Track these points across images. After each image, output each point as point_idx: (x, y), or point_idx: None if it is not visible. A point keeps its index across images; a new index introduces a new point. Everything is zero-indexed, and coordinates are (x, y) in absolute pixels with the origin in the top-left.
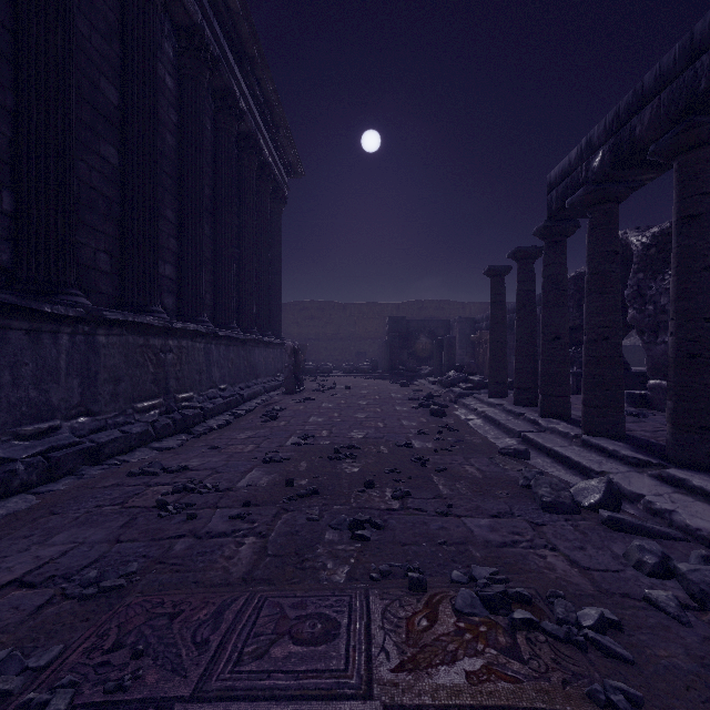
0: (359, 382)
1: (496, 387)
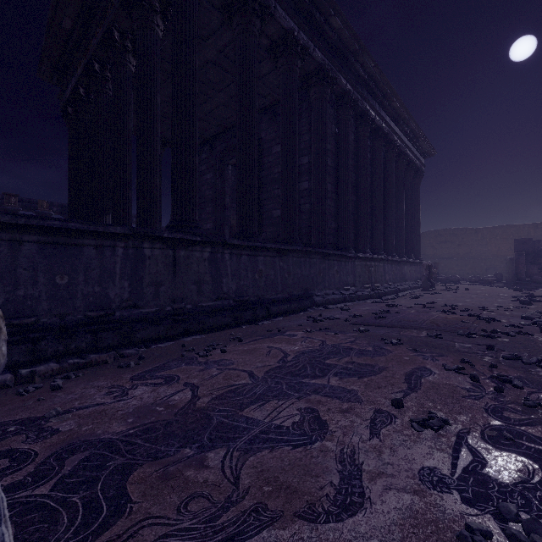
0: (478, 287)
1: None
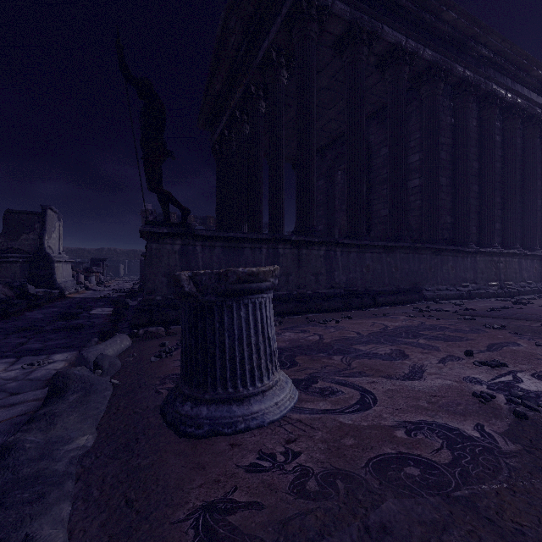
0: None
1: None
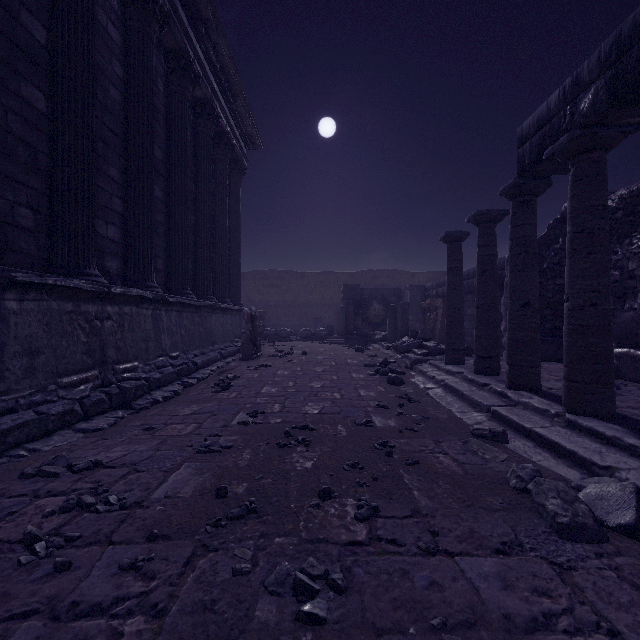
0: (316, 347)
1: (453, 354)
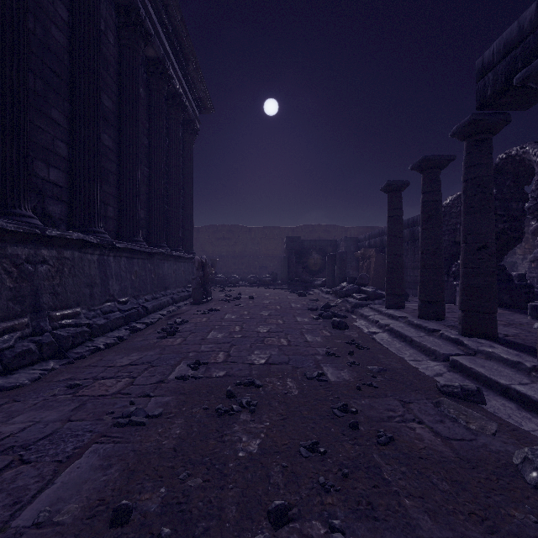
0: (262, 292)
1: (394, 299)
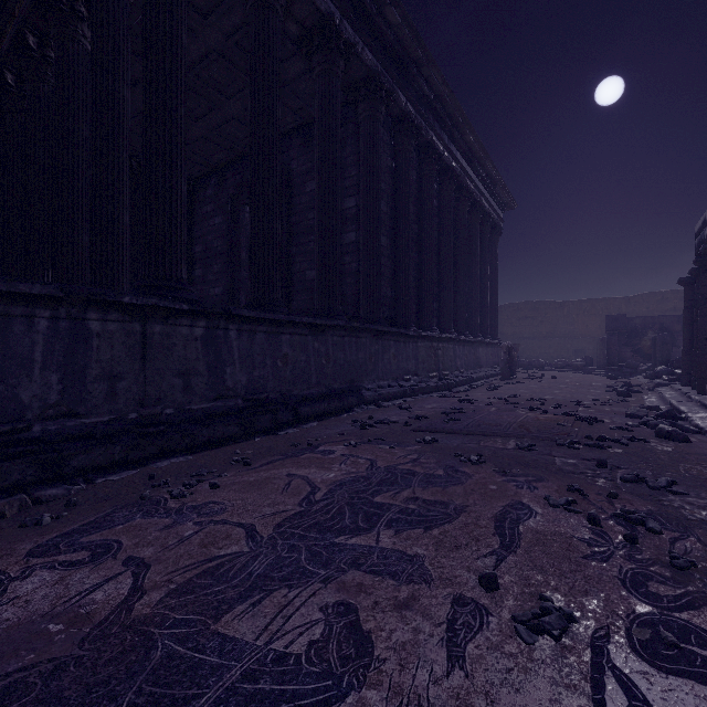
0: (567, 374)
1: (687, 377)
